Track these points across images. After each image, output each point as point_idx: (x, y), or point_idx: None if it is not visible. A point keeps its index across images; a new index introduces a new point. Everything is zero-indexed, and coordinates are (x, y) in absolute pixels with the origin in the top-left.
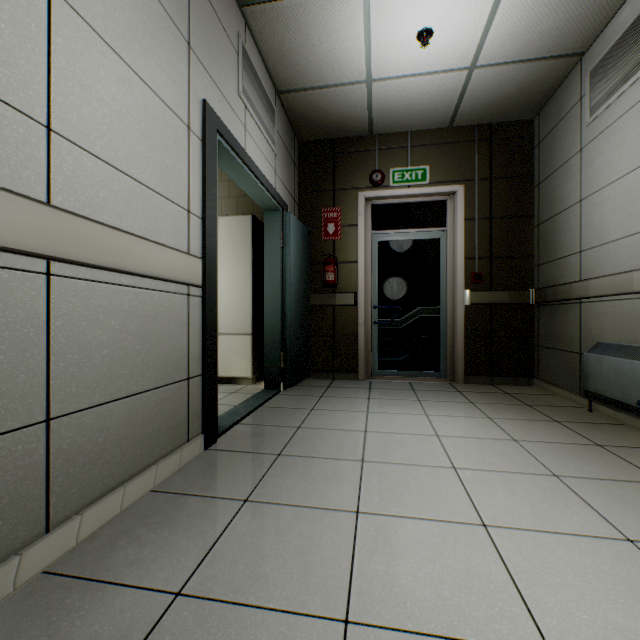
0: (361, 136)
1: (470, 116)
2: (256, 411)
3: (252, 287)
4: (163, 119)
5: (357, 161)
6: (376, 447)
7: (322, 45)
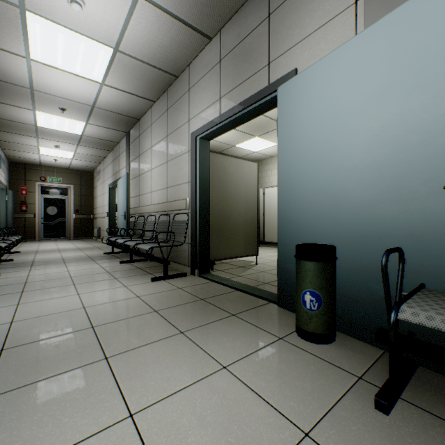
0: (37, 164)
1: (75, 168)
2: None
3: None
4: None
5: (36, 172)
6: (42, 245)
7: (26, 155)
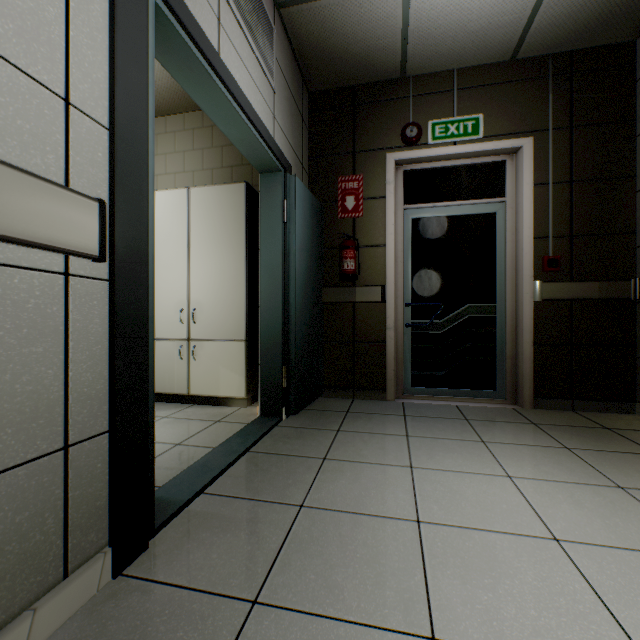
0: (390, 80)
1: (545, 39)
2: (239, 462)
3: (246, 278)
4: None
5: (384, 113)
6: (450, 579)
7: None
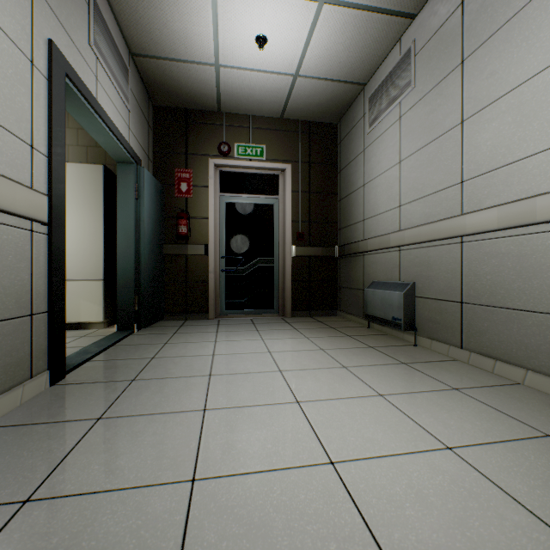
0: (211, 111)
1: (296, 112)
2: (109, 349)
3: (104, 235)
4: (0, 46)
5: (208, 132)
6: (222, 365)
7: (175, 22)
